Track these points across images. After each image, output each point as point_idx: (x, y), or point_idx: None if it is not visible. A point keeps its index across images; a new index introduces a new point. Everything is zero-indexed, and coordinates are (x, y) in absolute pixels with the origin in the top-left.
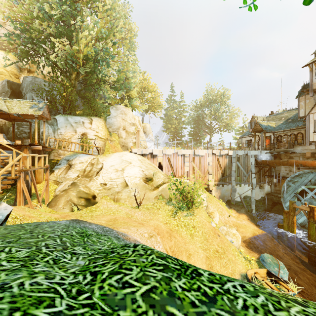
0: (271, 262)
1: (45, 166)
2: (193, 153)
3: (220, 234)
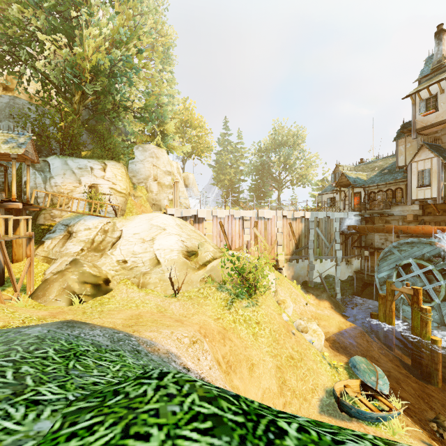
0: (366, 369)
1: (26, 235)
2: (256, 216)
3: (295, 332)
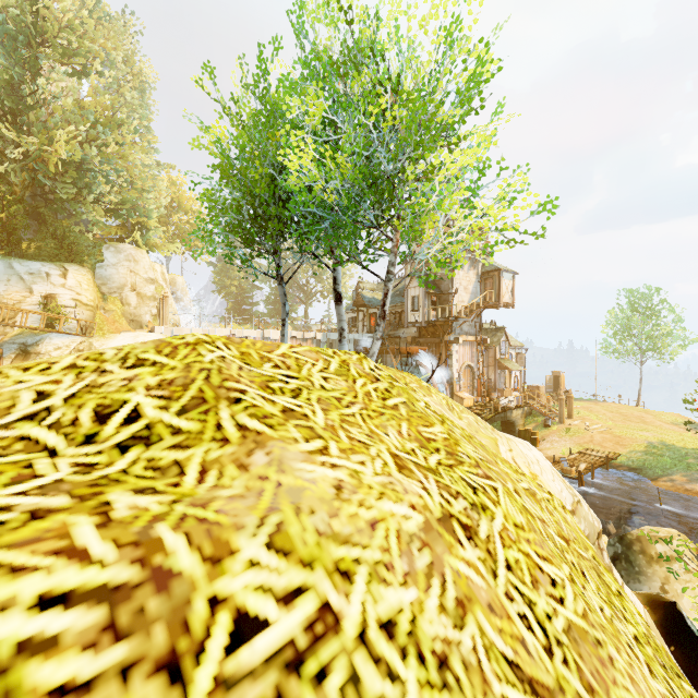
0: None
1: None
2: (262, 336)
3: None
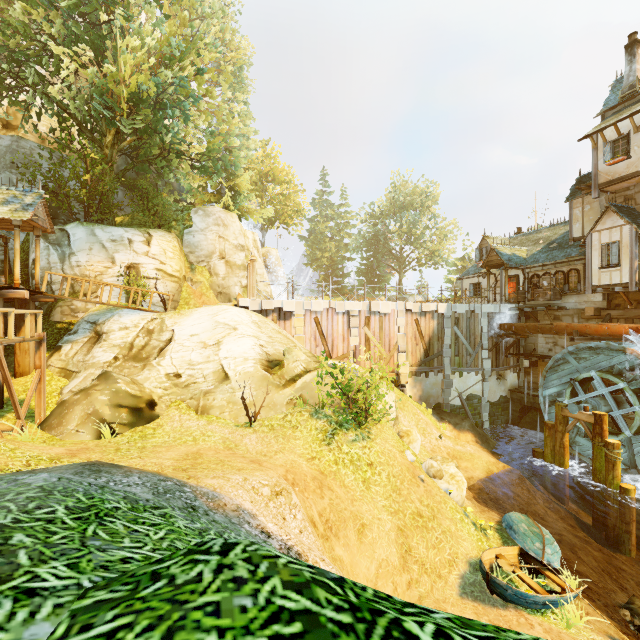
0: (527, 531)
1: (35, 336)
2: (368, 309)
3: (425, 477)
